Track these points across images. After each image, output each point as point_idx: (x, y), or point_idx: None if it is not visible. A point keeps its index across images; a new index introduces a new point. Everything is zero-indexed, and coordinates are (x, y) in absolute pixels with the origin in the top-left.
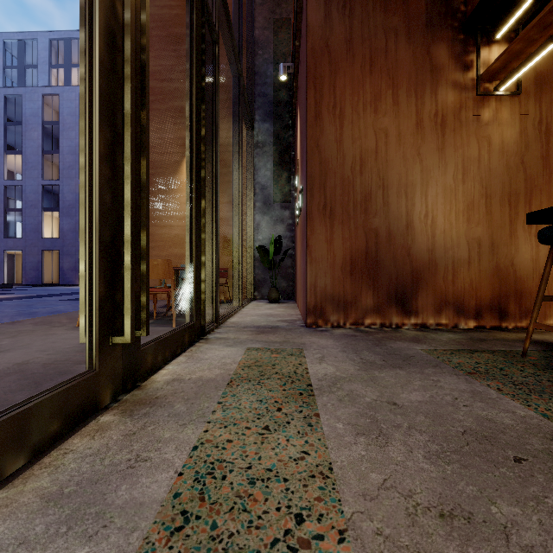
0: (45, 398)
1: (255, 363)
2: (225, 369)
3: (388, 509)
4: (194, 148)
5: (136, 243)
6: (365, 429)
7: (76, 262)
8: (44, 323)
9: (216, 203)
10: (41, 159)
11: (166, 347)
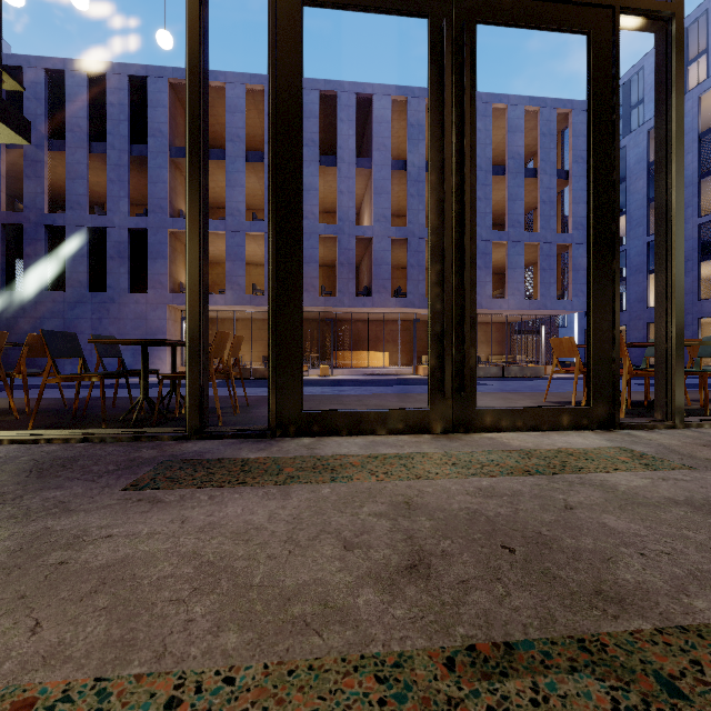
0: (395, 410)
1: (575, 453)
2: (537, 446)
3: (403, 490)
4: (590, 207)
5: (470, 330)
6: (490, 491)
7: (692, 335)
8: (531, 396)
9: (673, 249)
10: (646, 211)
11: (517, 418)
